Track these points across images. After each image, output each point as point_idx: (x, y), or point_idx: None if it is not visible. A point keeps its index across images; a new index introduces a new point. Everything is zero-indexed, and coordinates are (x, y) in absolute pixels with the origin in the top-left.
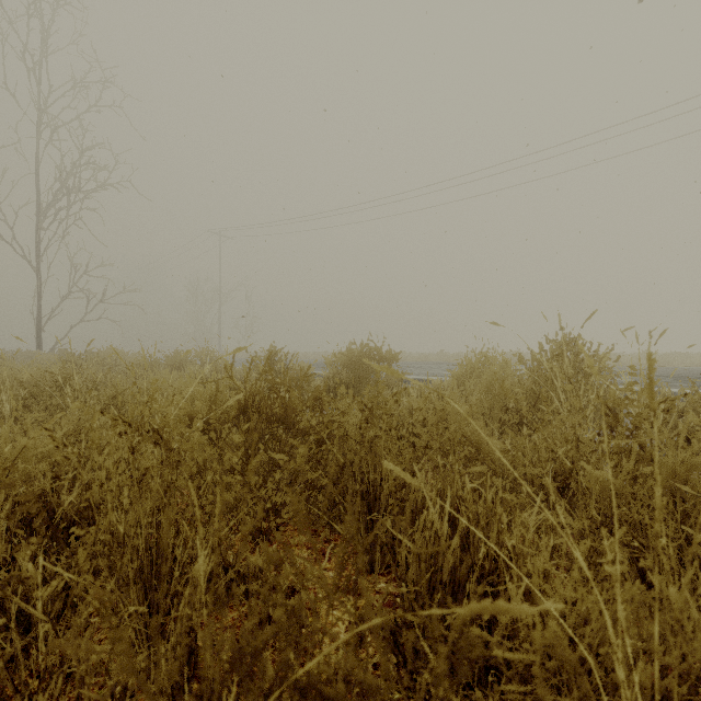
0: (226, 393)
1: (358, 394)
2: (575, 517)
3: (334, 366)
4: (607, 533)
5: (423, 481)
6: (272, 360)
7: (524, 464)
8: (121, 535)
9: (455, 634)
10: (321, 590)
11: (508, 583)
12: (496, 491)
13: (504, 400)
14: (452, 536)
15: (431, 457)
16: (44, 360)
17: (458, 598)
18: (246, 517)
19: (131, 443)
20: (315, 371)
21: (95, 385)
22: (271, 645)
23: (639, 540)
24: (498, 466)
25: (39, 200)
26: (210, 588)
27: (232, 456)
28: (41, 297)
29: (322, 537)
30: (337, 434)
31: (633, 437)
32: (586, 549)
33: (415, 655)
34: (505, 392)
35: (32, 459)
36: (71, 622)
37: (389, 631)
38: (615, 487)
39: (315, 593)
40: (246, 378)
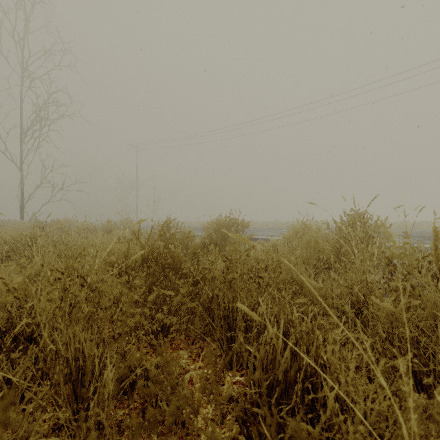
0: (135, 249)
1: (223, 248)
2: (366, 333)
3: (208, 230)
4: (389, 346)
5: (265, 308)
6: (168, 227)
7: (331, 297)
8: (53, 351)
9: (287, 422)
10: (196, 382)
11: (325, 385)
12: (313, 314)
13: (317, 252)
14: (284, 345)
15: (270, 292)
16: (24, 226)
17: (289, 392)
18: (143, 337)
19: (64, 286)
20: (197, 233)
21: (53, 242)
22: (161, 422)
23: (411, 351)
24: (315, 297)
25: (22, 125)
26: (121, 382)
27: (137, 292)
28: (23, 186)
29: (197, 346)
30: (208, 277)
31: (406, 280)
32: (382, 365)
33: (259, 437)
34: (319, 249)
35: (3, 294)
36: (25, 407)
37: (241, 420)
38: (394, 314)
39: (193, 384)
40: (148, 239)
